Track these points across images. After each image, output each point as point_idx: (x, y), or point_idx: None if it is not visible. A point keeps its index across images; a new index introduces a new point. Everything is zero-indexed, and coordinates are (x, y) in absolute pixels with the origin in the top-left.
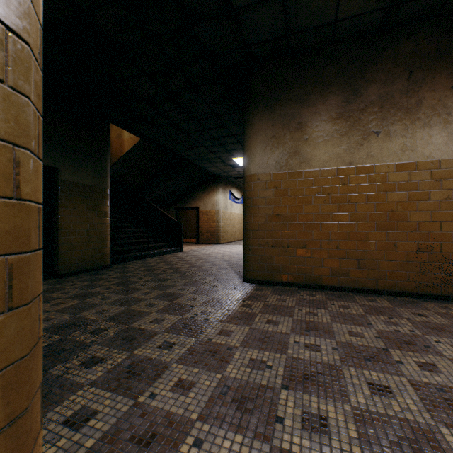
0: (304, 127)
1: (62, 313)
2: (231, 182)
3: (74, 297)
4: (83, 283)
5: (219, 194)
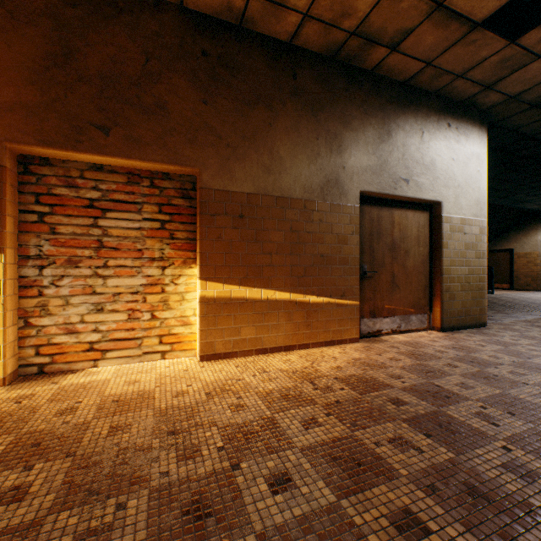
0: None
1: None
2: None
3: None
4: None
5: None
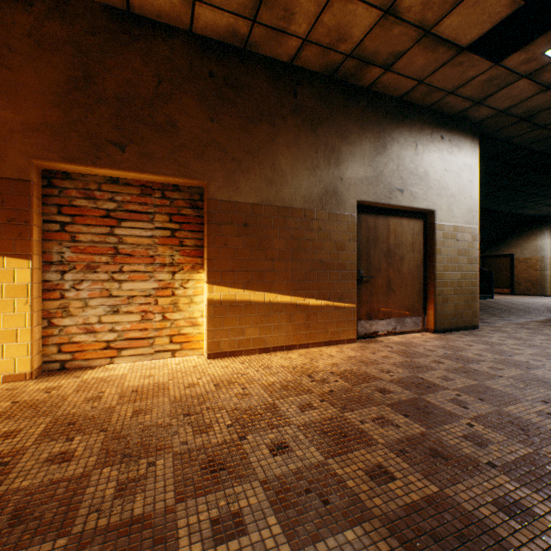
0: None
1: None
2: None
3: None
4: None
5: (543, 238)
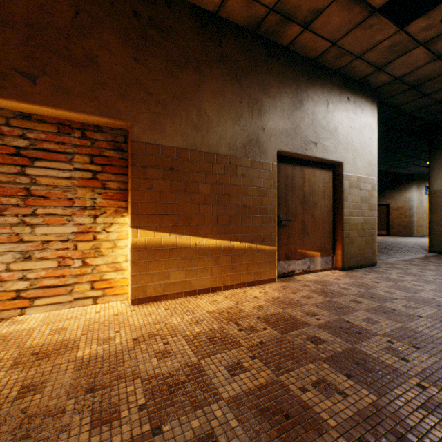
0: None
1: None
2: (426, 178)
3: None
4: None
5: (411, 191)
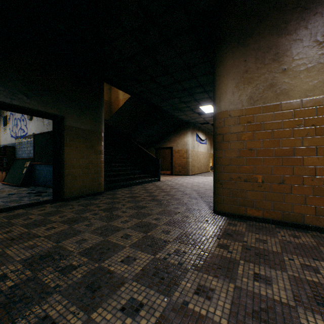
0: (281, 57)
1: (49, 239)
2: (197, 127)
3: (66, 222)
4: (79, 207)
5: (188, 136)
